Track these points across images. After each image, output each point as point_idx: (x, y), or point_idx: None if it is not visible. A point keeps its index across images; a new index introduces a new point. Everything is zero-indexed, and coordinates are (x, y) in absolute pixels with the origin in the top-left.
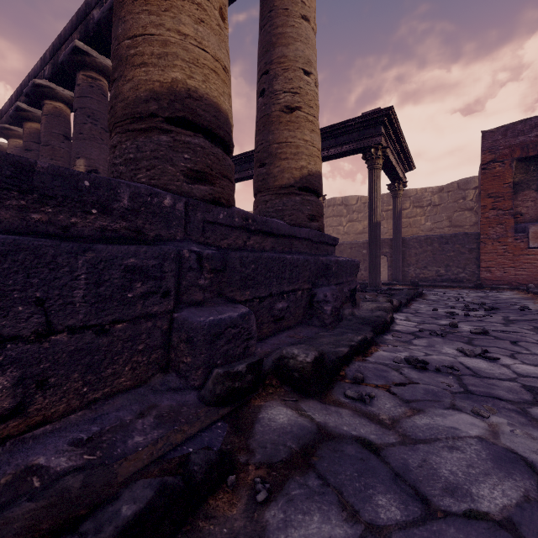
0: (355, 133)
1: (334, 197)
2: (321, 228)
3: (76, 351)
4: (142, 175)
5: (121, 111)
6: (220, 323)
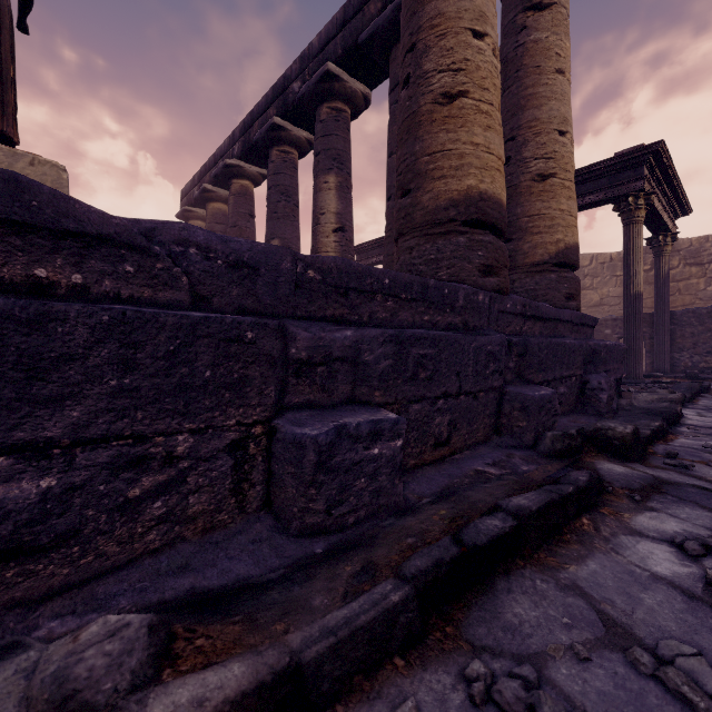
0: (603, 178)
1: None
2: (579, 307)
3: (465, 409)
4: (443, 273)
5: (421, 218)
6: (543, 397)
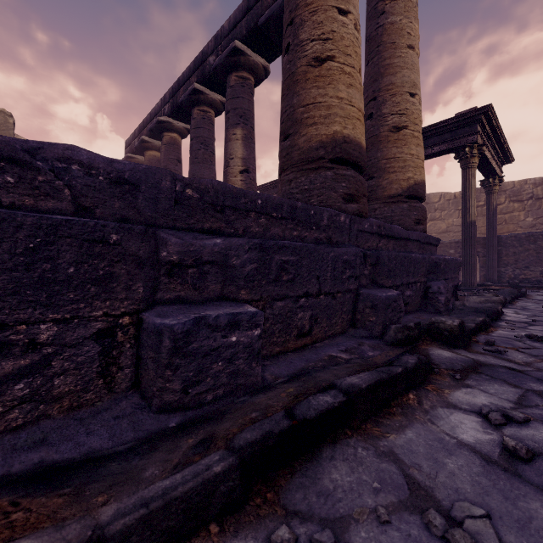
0: (446, 133)
1: None
2: (425, 230)
3: (325, 306)
4: (314, 200)
5: (297, 157)
6: (389, 298)
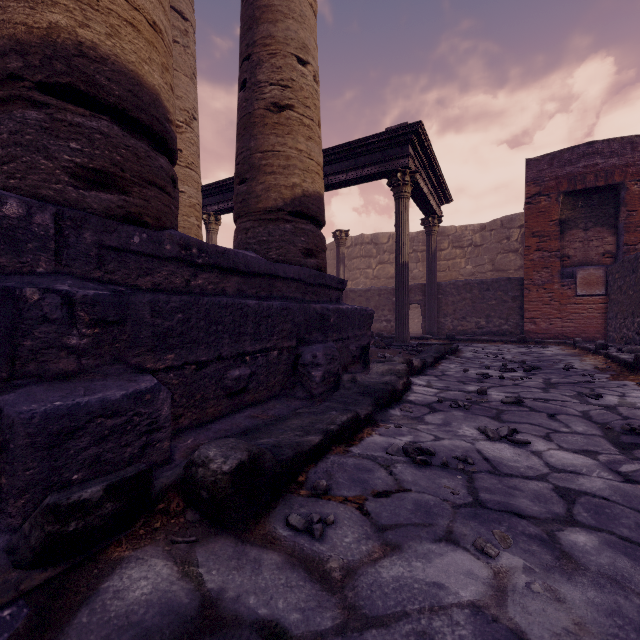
0: (378, 153)
1: (362, 234)
2: (322, 266)
3: None
4: None
5: None
6: (78, 411)
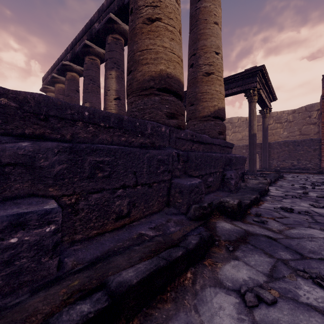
0: (240, 81)
1: None
2: (225, 138)
3: (142, 194)
4: (147, 116)
5: (136, 86)
6: (192, 185)
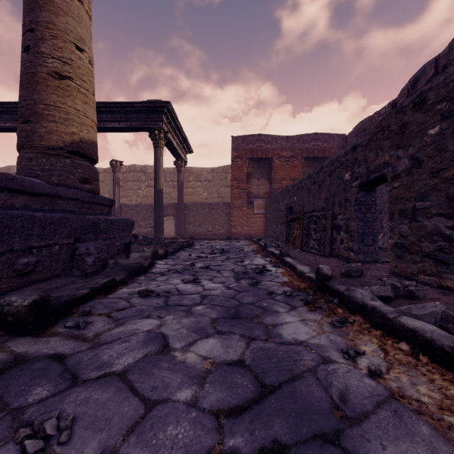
0: (142, 114)
1: (134, 164)
2: (95, 190)
3: None
4: None
5: None
6: None
